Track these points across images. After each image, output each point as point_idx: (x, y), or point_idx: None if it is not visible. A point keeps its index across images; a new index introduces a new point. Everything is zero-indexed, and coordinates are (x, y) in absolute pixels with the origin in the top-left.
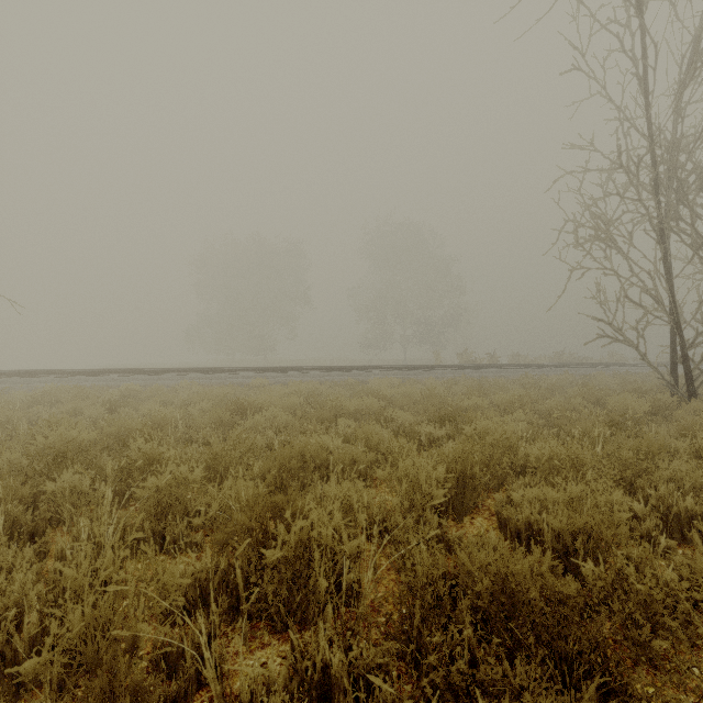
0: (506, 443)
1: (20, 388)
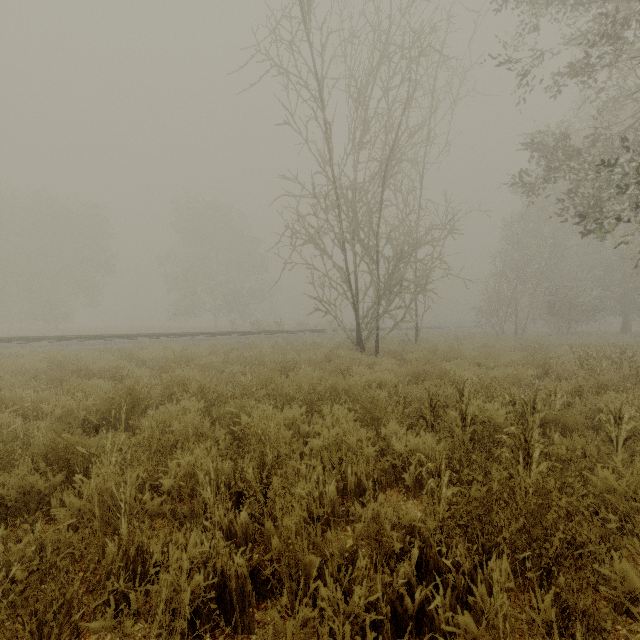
0: (175, 382)
1: None
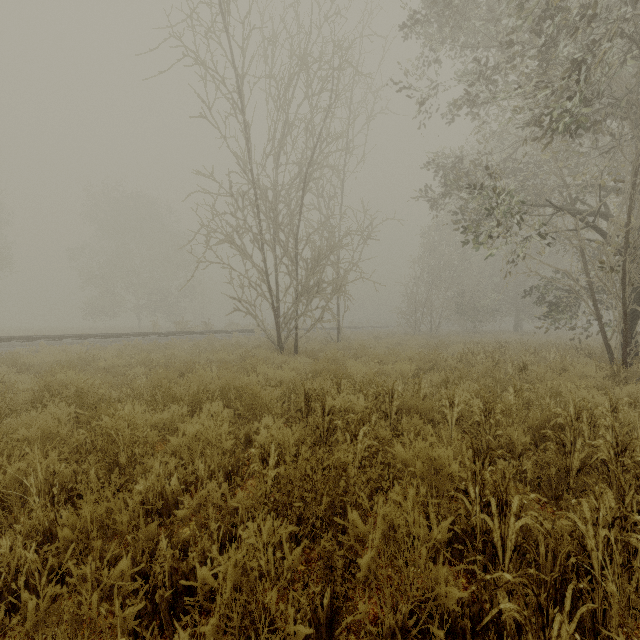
0: (50, 387)
1: None
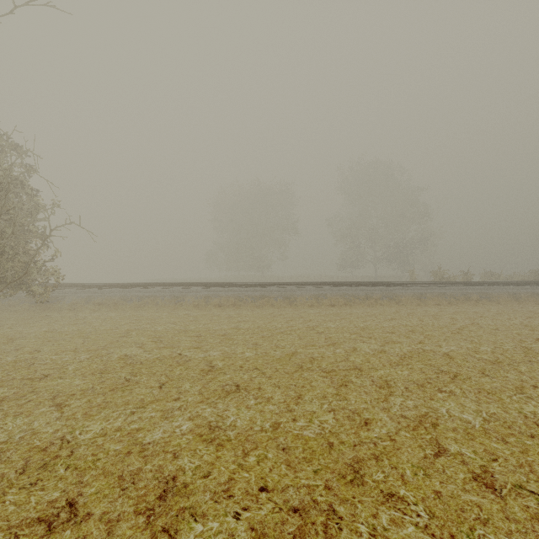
0: None
1: (97, 296)
